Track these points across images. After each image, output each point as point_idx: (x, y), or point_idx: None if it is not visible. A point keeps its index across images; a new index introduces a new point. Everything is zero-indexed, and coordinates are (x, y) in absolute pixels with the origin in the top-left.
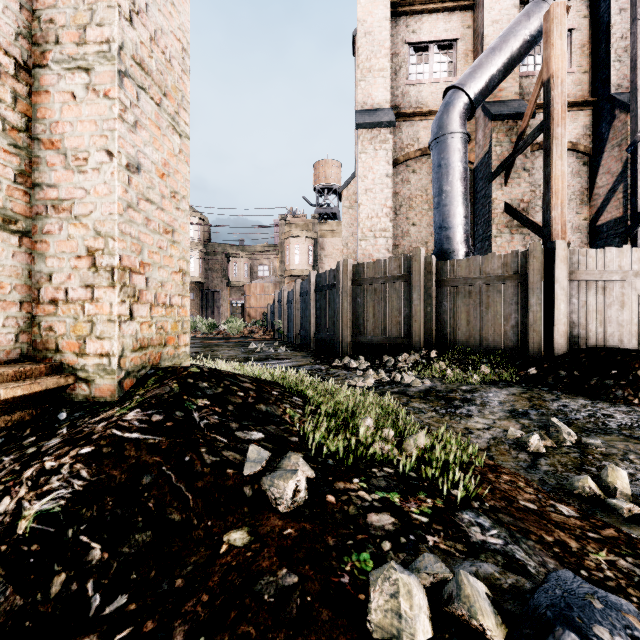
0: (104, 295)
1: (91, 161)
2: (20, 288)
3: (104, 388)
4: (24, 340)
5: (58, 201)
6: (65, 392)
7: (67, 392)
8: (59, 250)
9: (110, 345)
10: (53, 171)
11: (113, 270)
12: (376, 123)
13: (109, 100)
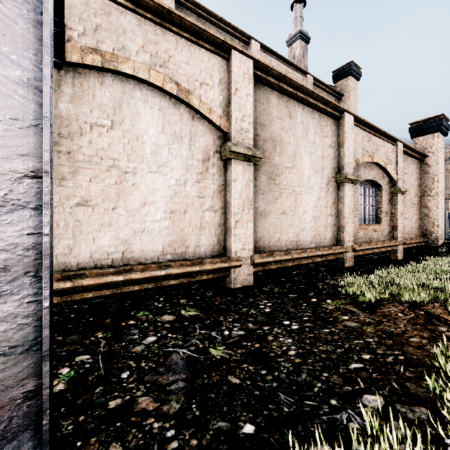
0: (436, 228)
1: (433, 209)
2: (421, 227)
3: (436, 241)
4: (421, 234)
5: (426, 215)
6: (428, 241)
7: (428, 241)
8: (427, 221)
9: (437, 235)
10: (425, 210)
11: (438, 224)
12: None
13: (437, 200)
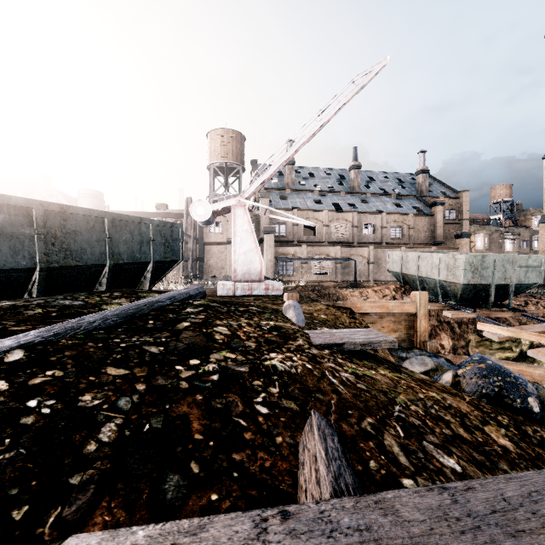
0: None
1: None
2: None
3: None
4: None
5: None
6: None
7: None
8: None
9: None
10: None
11: None
12: (543, 222)
13: None
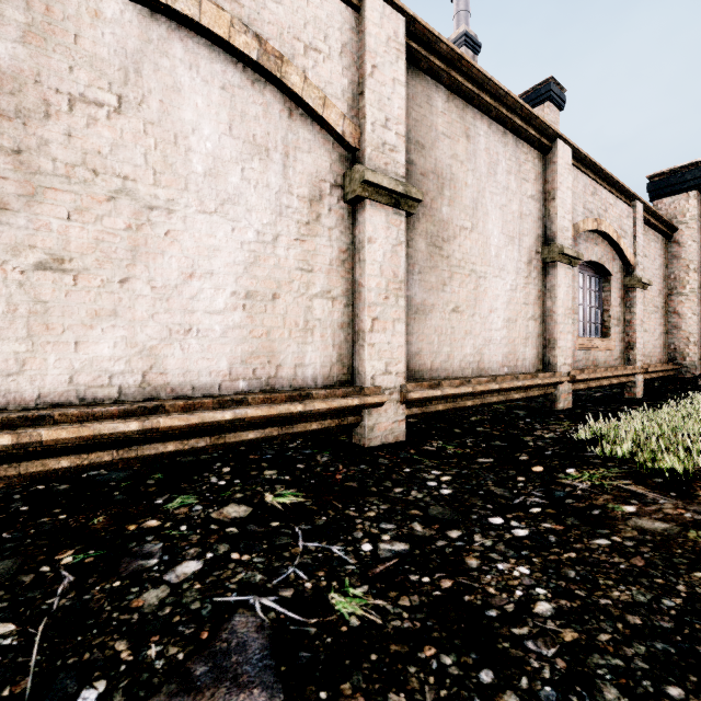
0: (692, 347)
1: (687, 316)
2: (667, 346)
3: (692, 369)
4: (667, 357)
5: (676, 325)
6: (679, 369)
7: (679, 369)
8: (676, 337)
9: (694, 359)
10: (674, 319)
11: (695, 341)
12: None
13: (694, 302)
